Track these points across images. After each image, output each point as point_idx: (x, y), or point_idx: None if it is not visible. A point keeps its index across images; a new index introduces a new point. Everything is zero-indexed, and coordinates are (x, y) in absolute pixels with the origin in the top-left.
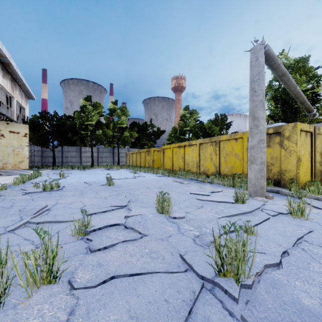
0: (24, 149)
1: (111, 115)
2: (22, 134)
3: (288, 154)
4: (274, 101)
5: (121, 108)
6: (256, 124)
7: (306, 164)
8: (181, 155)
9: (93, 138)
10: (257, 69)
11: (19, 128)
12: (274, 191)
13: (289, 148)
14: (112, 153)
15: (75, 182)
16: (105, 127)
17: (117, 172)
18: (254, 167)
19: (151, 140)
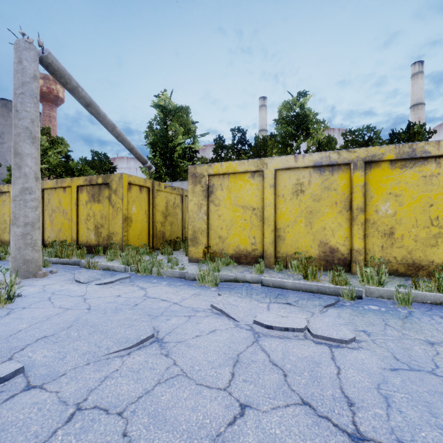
0: None
1: None
2: None
3: (115, 212)
4: (153, 148)
5: None
6: (19, 162)
7: (140, 225)
8: None
9: None
10: (21, 77)
11: None
12: (78, 263)
13: (116, 205)
14: None
15: None
16: None
17: None
18: (15, 230)
19: None
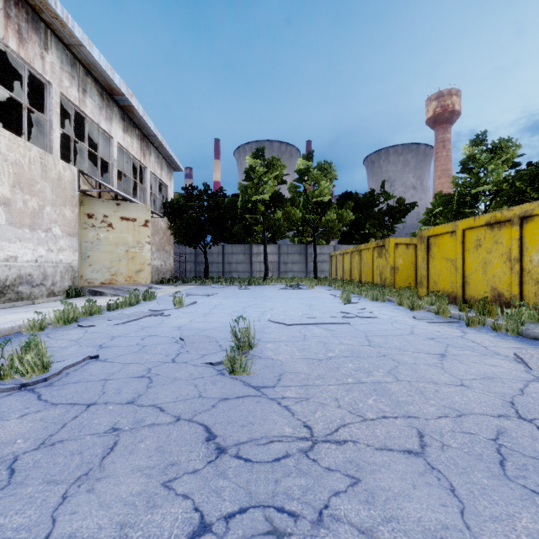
0: (144, 248)
1: (301, 181)
2: (140, 221)
3: None
4: None
5: (319, 164)
6: None
7: None
8: (503, 251)
9: (266, 227)
10: None
11: (136, 211)
12: None
13: None
14: (304, 255)
15: (168, 332)
16: (289, 203)
17: (306, 295)
18: None
19: (383, 225)
